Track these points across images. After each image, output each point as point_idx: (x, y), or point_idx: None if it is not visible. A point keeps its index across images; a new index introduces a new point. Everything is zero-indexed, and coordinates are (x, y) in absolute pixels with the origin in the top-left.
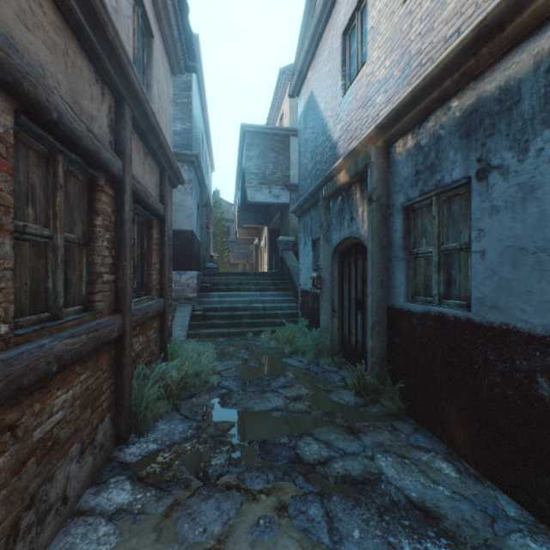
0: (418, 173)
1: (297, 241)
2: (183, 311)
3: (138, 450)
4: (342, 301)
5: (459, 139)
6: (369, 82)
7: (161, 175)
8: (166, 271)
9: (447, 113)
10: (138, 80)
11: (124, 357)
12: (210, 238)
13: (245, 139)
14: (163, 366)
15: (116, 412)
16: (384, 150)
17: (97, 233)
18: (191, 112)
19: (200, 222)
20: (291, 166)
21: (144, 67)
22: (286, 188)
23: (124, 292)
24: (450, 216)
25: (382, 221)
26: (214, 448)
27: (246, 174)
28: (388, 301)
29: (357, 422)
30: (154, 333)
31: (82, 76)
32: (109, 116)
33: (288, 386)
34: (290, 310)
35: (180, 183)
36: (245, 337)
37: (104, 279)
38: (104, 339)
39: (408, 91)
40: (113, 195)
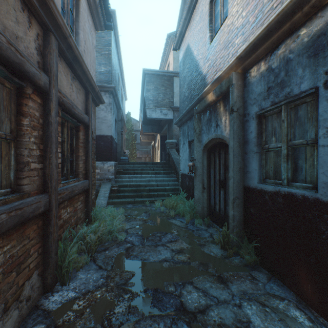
0: (270, 88)
1: (178, 143)
2: (105, 187)
3: (60, 298)
4: (209, 181)
5: (307, 59)
6: (229, 30)
7: (87, 96)
8: (90, 161)
9: (296, 40)
10: (61, 16)
11: (50, 226)
12: (124, 141)
13: (145, 78)
14: (85, 228)
15: (44, 268)
16: (242, 75)
17: (24, 131)
18: (110, 59)
19: (117, 130)
20: (174, 95)
21: (73, 19)
22: (171, 109)
23: (50, 177)
24: (297, 119)
25: (240, 125)
26: (118, 296)
27: (146, 100)
28: (244, 182)
29: (224, 272)
30: (80, 204)
31: (6, 0)
32: (37, 41)
33: (173, 241)
34: (173, 186)
35: (101, 103)
36: (145, 204)
37: (31, 167)
38: (28, 215)
39: (264, 26)
40: (41, 103)
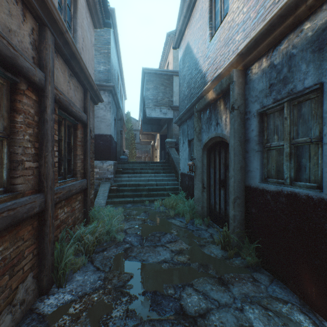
0: (272, 85)
1: (178, 142)
2: (104, 186)
3: (55, 301)
4: (209, 180)
5: (311, 53)
6: (230, 27)
7: (85, 94)
8: (88, 160)
9: (299, 34)
10: (57, 10)
11: (45, 227)
12: (124, 140)
13: (145, 78)
14: (83, 229)
15: (39, 269)
16: (243, 73)
17: (18, 128)
18: (109, 58)
19: (116, 129)
20: (174, 94)
21: (71, 16)
22: (171, 108)
23: (45, 176)
24: (300, 116)
25: (241, 124)
26: (115, 299)
27: (145, 99)
28: (245, 181)
29: (225, 273)
30: (78, 203)
31: None
32: (31, 36)
33: (173, 241)
34: (173, 186)
35: (99, 101)
36: (144, 203)
37: (25, 166)
38: (22, 215)
39: (266, 21)
40: (36, 100)
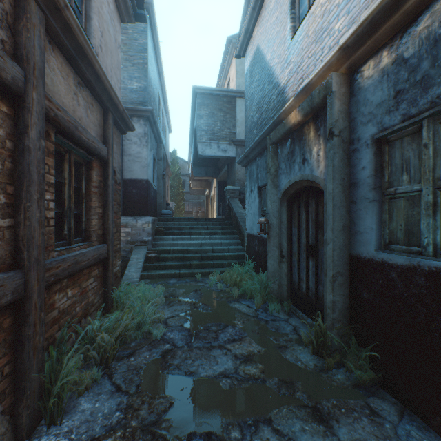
0: (400, 93)
1: (242, 191)
2: (138, 253)
3: None
4: (290, 246)
5: None
6: (324, 11)
7: (104, 116)
8: (109, 216)
9: None
10: None
11: (26, 326)
12: (168, 189)
13: (196, 100)
14: (97, 322)
15: (15, 398)
16: (347, 78)
17: None
18: (146, 71)
19: (157, 173)
20: (237, 124)
21: None
22: (233, 143)
23: (26, 241)
24: None
25: (345, 158)
26: None
27: (197, 130)
28: (351, 249)
29: (323, 398)
30: (93, 281)
31: None
32: None
33: (237, 340)
34: (236, 252)
35: (129, 129)
36: (195, 278)
37: None
38: None
39: None
40: (10, 113)
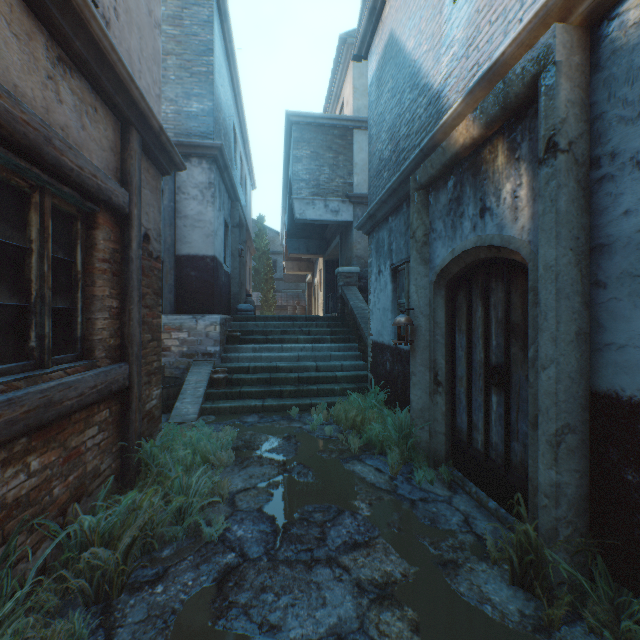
0: None
1: (363, 274)
2: (198, 373)
3: None
4: (452, 365)
5: None
6: None
7: (124, 135)
8: (132, 313)
9: None
10: None
11: None
12: (250, 273)
13: (292, 135)
14: (92, 517)
15: None
16: (584, 36)
17: None
18: (212, 85)
19: (231, 247)
20: (355, 170)
21: None
22: (348, 201)
23: None
24: None
25: (580, 196)
26: None
27: (293, 181)
28: (593, 378)
29: None
30: (97, 432)
31: None
32: None
33: (361, 544)
34: (354, 371)
35: (175, 167)
36: (287, 414)
37: None
38: None
39: None
40: None
